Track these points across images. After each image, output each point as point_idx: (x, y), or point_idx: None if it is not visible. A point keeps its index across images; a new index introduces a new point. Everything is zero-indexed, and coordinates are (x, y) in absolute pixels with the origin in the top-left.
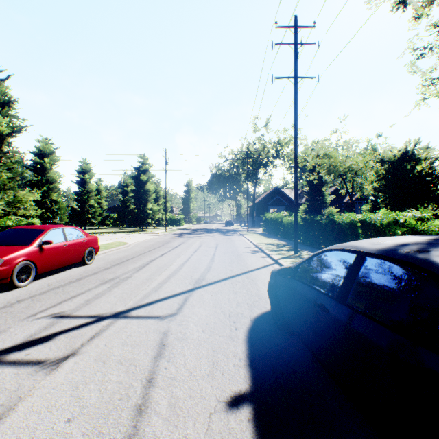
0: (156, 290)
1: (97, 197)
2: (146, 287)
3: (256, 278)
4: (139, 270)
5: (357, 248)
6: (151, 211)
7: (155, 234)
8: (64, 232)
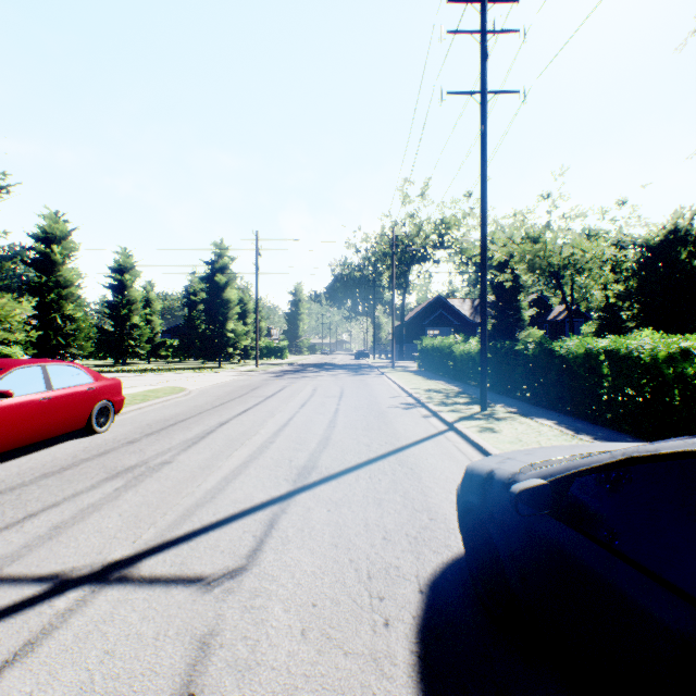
0: (212, 496)
1: (144, 311)
2: (194, 489)
3: (419, 465)
4: (192, 446)
5: None
6: (234, 335)
7: (238, 372)
8: (45, 374)
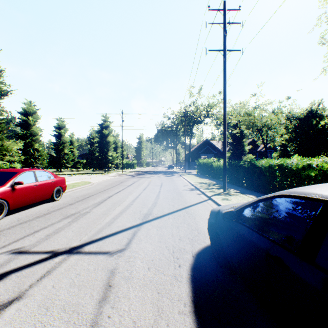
0: (109, 224)
1: (70, 146)
2: (101, 222)
3: (195, 213)
4: (97, 206)
5: (322, 196)
6: (111, 157)
7: (114, 175)
8: (35, 174)
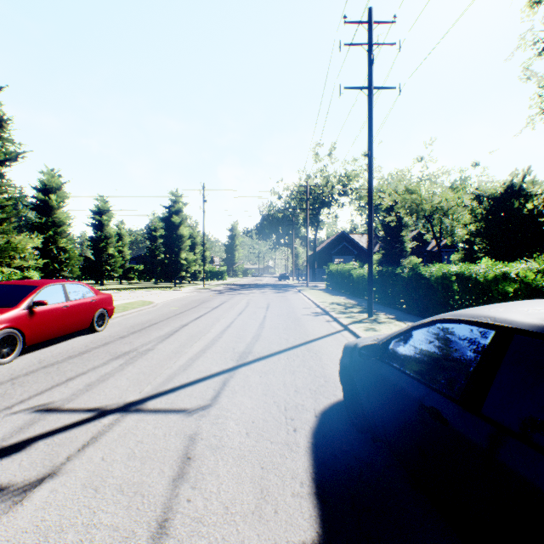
0: (184, 369)
1: (117, 244)
2: (172, 365)
3: (321, 351)
4: (165, 340)
5: (494, 320)
6: (186, 262)
7: (190, 290)
8: (64, 290)
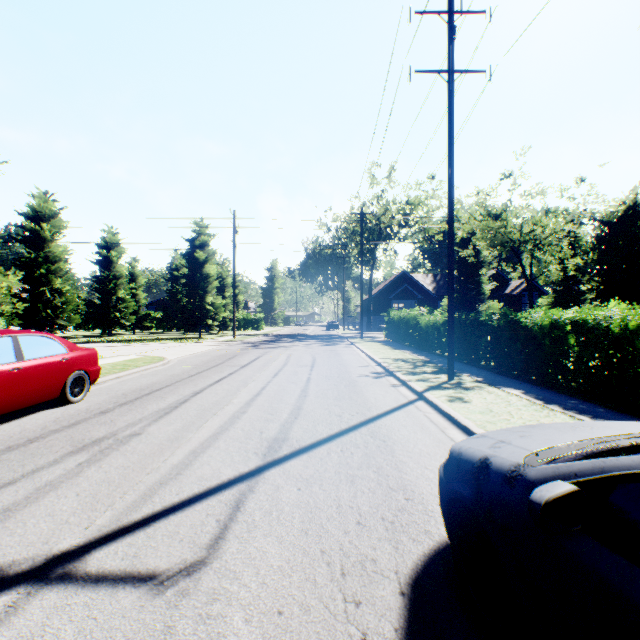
0: (178, 473)
1: (129, 285)
2: (160, 464)
3: (391, 437)
4: (163, 416)
5: None
6: (213, 307)
7: (216, 342)
8: (16, 344)
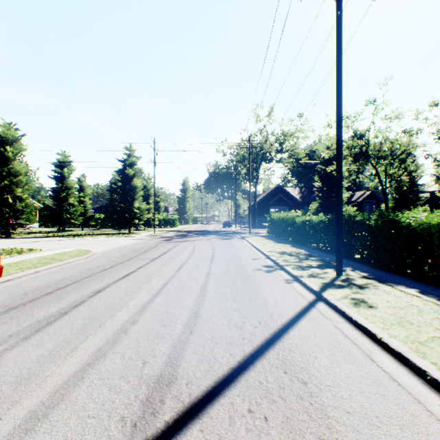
0: None
1: (78, 194)
2: None
3: (312, 373)
4: (40, 330)
5: None
6: (139, 210)
7: (140, 237)
8: None
